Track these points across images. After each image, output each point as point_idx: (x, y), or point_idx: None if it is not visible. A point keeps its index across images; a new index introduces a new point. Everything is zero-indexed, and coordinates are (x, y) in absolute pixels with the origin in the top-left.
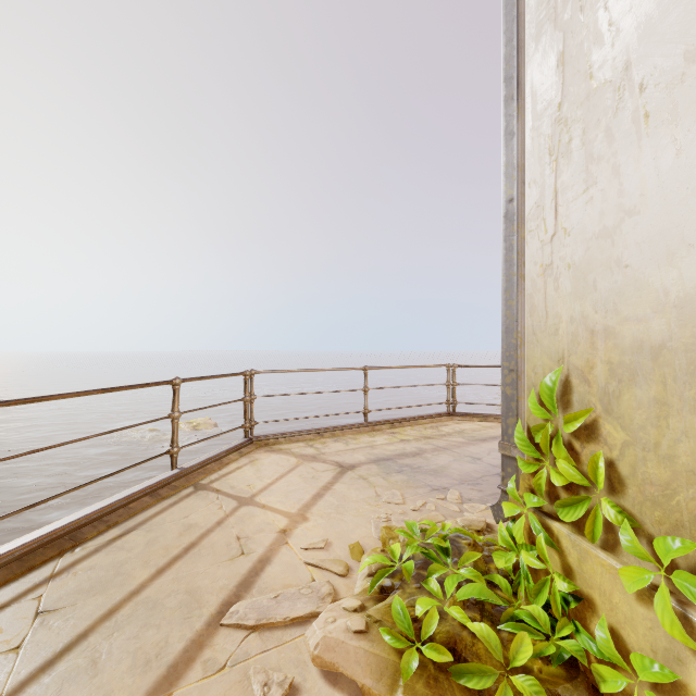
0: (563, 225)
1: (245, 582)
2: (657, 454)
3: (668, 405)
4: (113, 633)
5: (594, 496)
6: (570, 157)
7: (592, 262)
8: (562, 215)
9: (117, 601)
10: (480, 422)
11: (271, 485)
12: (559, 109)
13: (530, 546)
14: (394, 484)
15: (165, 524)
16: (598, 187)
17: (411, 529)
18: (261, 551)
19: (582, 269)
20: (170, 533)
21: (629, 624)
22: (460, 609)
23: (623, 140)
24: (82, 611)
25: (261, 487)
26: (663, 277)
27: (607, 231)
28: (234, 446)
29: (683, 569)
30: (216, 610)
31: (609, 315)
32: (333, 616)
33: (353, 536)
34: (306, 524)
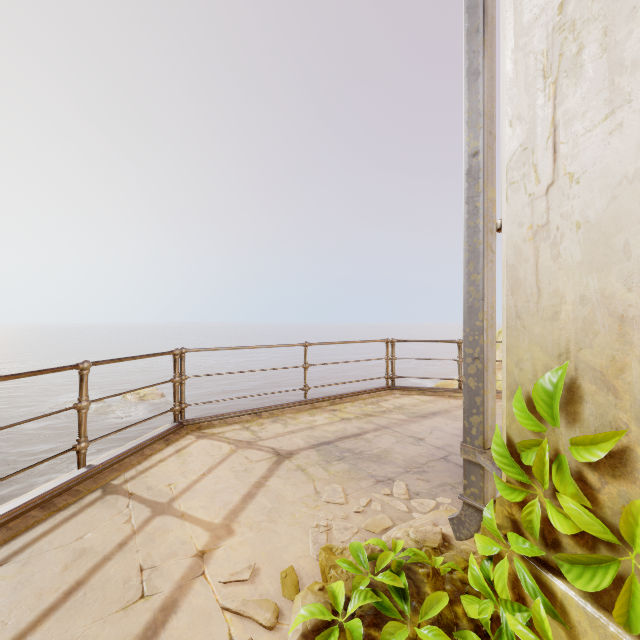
0: (568, 169)
1: None
2: None
3: None
4: None
5: (625, 557)
6: (580, 72)
7: (621, 217)
8: (566, 156)
9: None
10: (418, 396)
11: (196, 483)
12: (560, 11)
13: (517, 603)
14: (335, 476)
15: (50, 551)
16: (634, 106)
17: (357, 557)
18: (167, 591)
19: (602, 228)
20: (52, 566)
21: None
22: None
23: None
24: None
25: (183, 487)
26: None
27: None
28: (160, 433)
29: None
30: None
31: None
32: None
33: (287, 557)
34: (230, 541)
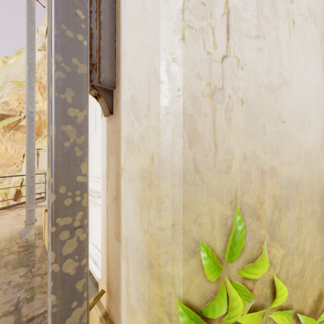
0: (237, 54)
1: None
2: (298, 253)
3: (302, 218)
4: None
5: (264, 319)
6: None
7: (262, 107)
8: (236, 42)
9: None
10: None
11: None
12: None
13: None
14: None
15: None
16: (267, 44)
17: None
18: None
19: (254, 109)
20: None
21: None
22: None
23: (282, 24)
24: None
25: None
26: (300, 137)
27: (273, 86)
28: None
29: (307, 314)
30: None
31: (274, 158)
32: None
33: None
34: None
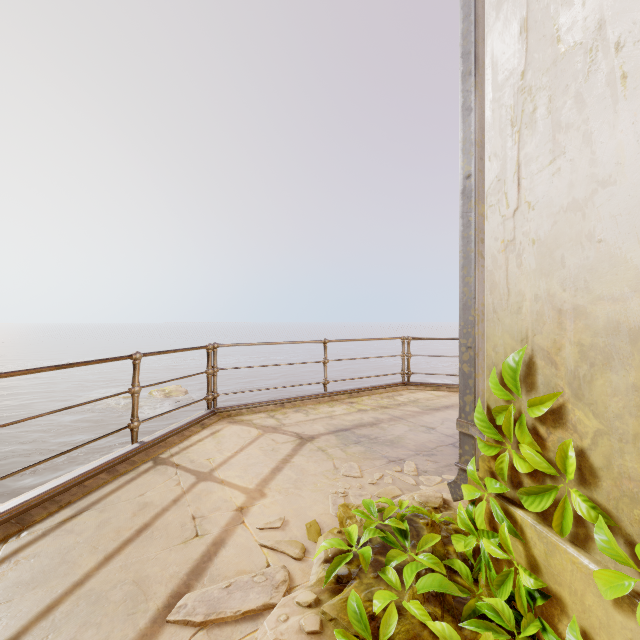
0: (527, 199)
1: (196, 568)
2: (637, 446)
3: None
4: (48, 635)
5: (562, 485)
6: (534, 127)
7: (559, 237)
8: (526, 189)
9: (58, 595)
10: (433, 391)
11: (231, 458)
12: (522, 77)
13: (491, 533)
14: (352, 456)
15: (120, 503)
16: (567, 157)
17: (368, 508)
18: (216, 532)
19: (548, 244)
20: (123, 513)
21: (604, 631)
22: (420, 605)
23: (596, 105)
24: (17, 608)
25: (221, 461)
26: None
27: (577, 203)
28: (196, 418)
29: None
30: (164, 603)
31: (579, 294)
32: (285, 612)
33: (311, 513)
34: (263, 501)
